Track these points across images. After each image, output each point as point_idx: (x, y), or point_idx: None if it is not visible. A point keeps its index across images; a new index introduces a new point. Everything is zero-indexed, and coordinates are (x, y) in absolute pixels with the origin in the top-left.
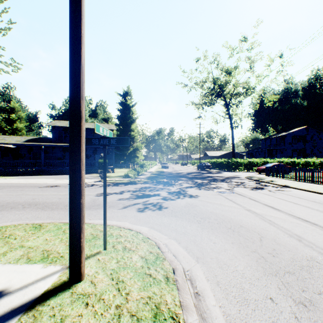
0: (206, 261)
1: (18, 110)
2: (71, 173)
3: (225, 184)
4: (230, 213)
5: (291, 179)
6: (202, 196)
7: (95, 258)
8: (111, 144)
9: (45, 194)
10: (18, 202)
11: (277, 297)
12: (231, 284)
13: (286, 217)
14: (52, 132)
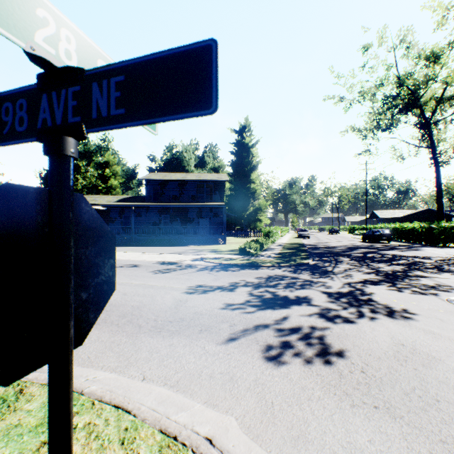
0: None
1: (112, 164)
2: None
3: None
4: None
5: None
6: (421, 314)
7: None
8: (94, 116)
9: None
10: None
11: None
12: None
13: None
14: (146, 189)
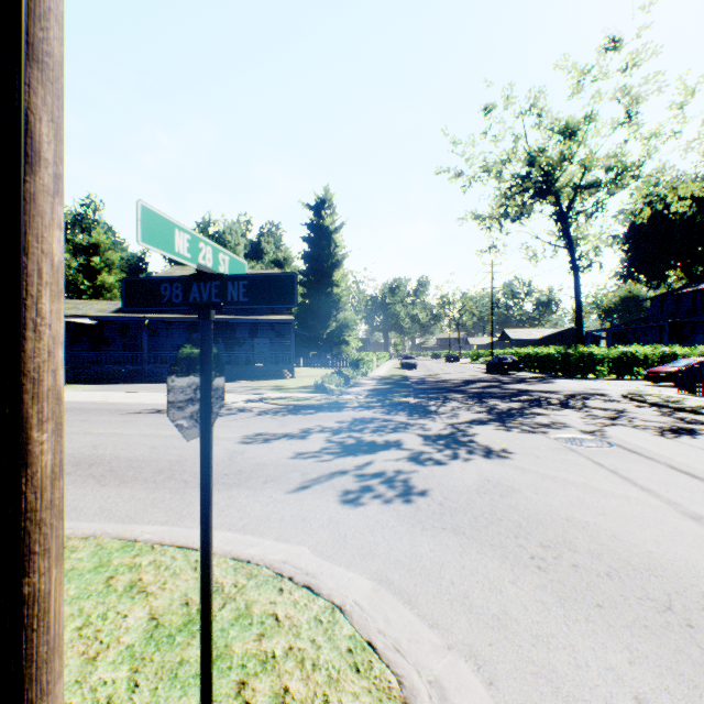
0: None
1: (105, 248)
2: None
3: (574, 417)
4: (637, 529)
5: None
6: (519, 452)
7: None
8: (229, 300)
9: (127, 433)
10: None
11: None
12: None
13: None
14: None
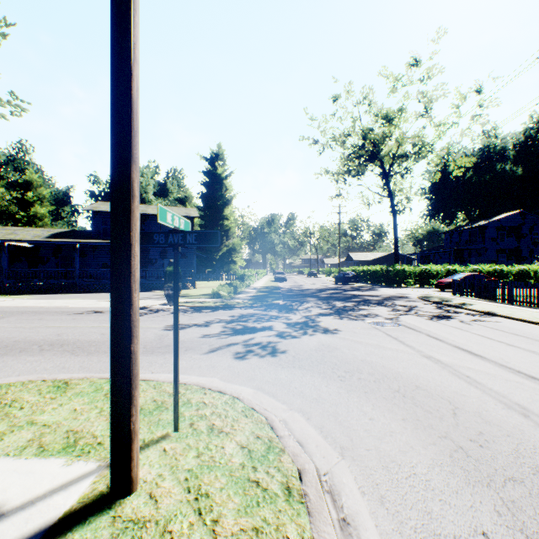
0: (358, 454)
1: (38, 185)
2: (114, 298)
3: (384, 310)
4: (396, 363)
5: (499, 302)
6: (345, 330)
7: (158, 447)
8: (188, 242)
9: (79, 326)
10: (33, 340)
11: (495, 530)
12: (407, 503)
13: (497, 371)
14: (92, 222)
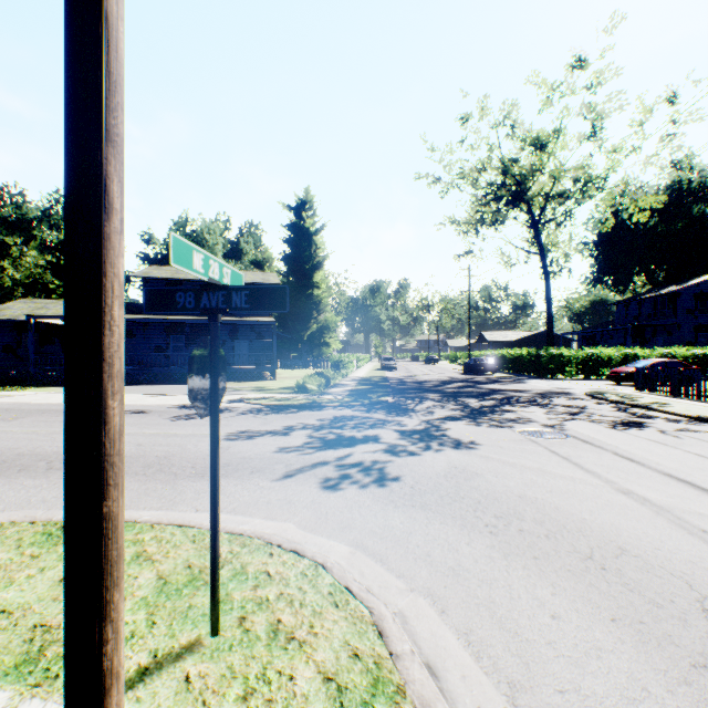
0: (546, 704)
1: None
2: (68, 409)
3: (539, 413)
4: (576, 502)
5: None
6: (486, 443)
7: (177, 670)
8: (234, 306)
9: None
10: (42, 452)
11: None
12: None
13: None
14: None
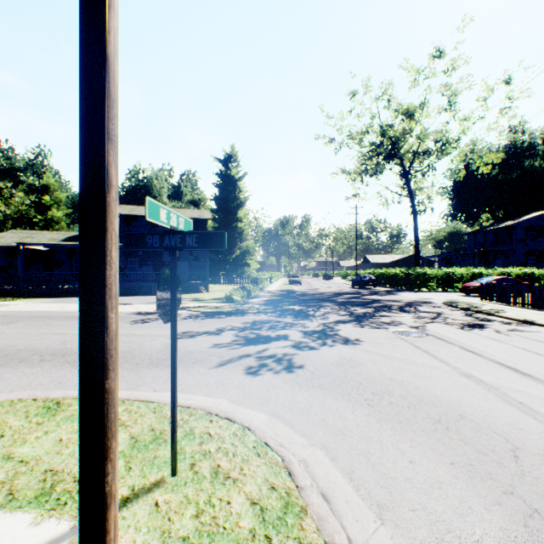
0: (402, 518)
1: (54, 189)
2: (83, 319)
3: (407, 317)
4: (431, 383)
5: (534, 308)
6: (367, 340)
7: (149, 499)
8: (187, 245)
9: None
10: (35, 348)
11: None
12: None
13: None
14: None
